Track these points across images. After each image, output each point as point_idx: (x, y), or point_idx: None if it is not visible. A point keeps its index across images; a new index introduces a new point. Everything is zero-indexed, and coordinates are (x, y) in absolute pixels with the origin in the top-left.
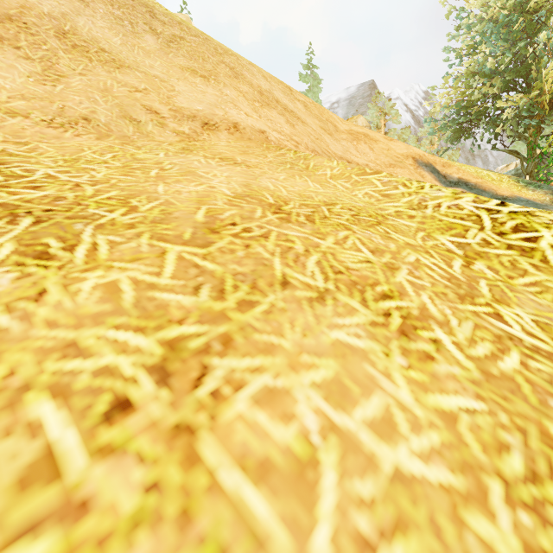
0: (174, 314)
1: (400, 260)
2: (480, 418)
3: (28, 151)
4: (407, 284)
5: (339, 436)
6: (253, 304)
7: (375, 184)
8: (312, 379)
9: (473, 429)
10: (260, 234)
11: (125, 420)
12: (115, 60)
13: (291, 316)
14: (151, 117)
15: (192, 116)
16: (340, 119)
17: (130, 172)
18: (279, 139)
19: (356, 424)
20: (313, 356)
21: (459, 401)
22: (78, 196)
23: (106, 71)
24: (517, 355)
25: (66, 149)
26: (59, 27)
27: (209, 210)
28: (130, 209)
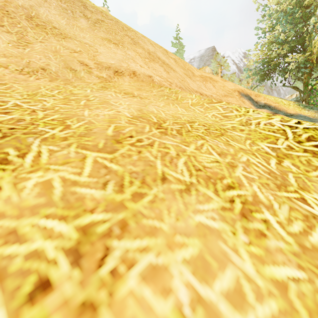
0: (88, 204)
1: (237, 160)
2: (303, 286)
3: (5, 89)
4: (243, 178)
5: (204, 308)
6: (142, 195)
7: (218, 109)
8: (183, 256)
9: (299, 296)
10: (148, 143)
11: (44, 299)
12: (62, 33)
13: (168, 204)
14: (83, 68)
15: (108, 67)
16: (195, 69)
17: (68, 102)
18: (160, 81)
19: (216, 296)
20: (183, 236)
21: (287, 271)
22: (32, 118)
23: (56, 40)
24: None
25: (30, 88)
26: (28, 13)
27: (116, 127)
28: (65, 127)
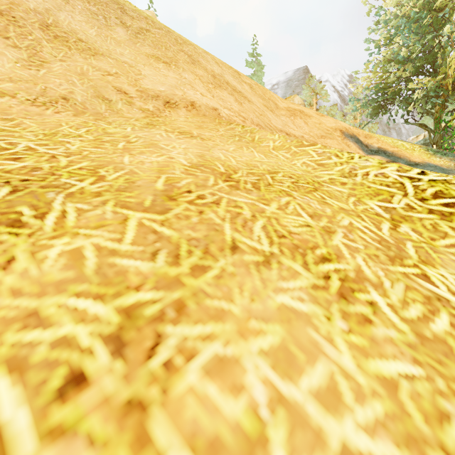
0: (133, 280)
1: (336, 224)
2: (419, 385)
3: (13, 126)
4: (343, 247)
5: (286, 409)
6: (205, 269)
7: (311, 155)
8: (260, 346)
9: (413, 396)
10: (212, 201)
11: (78, 396)
12: (91, 48)
13: (240, 281)
14: (121, 97)
15: (155, 96)
16: (279, 98)
17: (100, 144)
18: (229, 115)
19: (303, 395)
20: (260, 321)
21: (398, 366)
22: (53, 167)
23: (83, 58)
24: (446, 316)
25: (47, 125)
26: (43, 20)
27: (168, 179)
28: (98, 178)
